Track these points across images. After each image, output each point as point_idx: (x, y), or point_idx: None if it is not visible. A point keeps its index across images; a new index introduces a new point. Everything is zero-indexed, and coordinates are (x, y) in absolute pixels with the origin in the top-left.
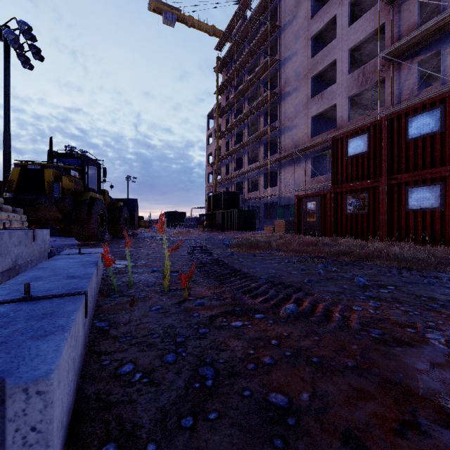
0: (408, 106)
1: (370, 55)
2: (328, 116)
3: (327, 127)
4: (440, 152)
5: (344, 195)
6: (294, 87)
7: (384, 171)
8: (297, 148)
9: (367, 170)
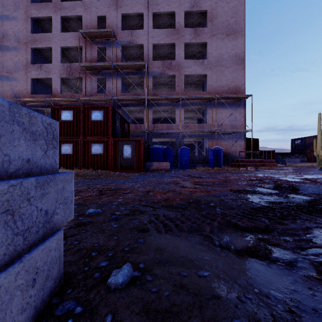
0: (93, 99)
1: (75, 57)
2: (45, 82)
3: (44, 90)
4: (103, 130)
5: (60, 143)
6: (13, 46)
7: (81, 133)
8: (17, 97)
9: (73, 131)
